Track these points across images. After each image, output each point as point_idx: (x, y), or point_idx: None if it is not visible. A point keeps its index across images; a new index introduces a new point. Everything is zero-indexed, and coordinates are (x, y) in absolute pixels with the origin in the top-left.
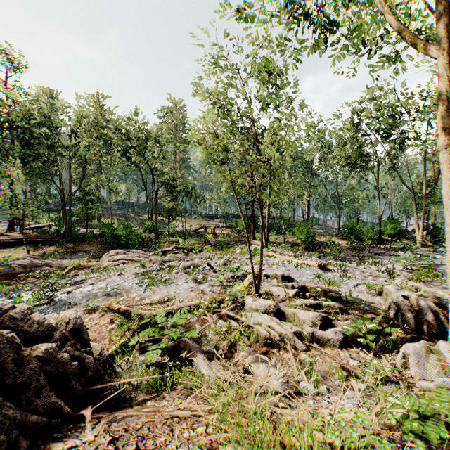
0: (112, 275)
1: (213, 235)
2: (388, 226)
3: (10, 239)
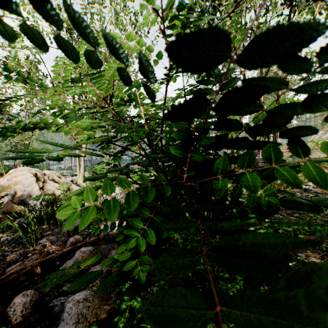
0: None
1: None
2: (1, 167)
3: None
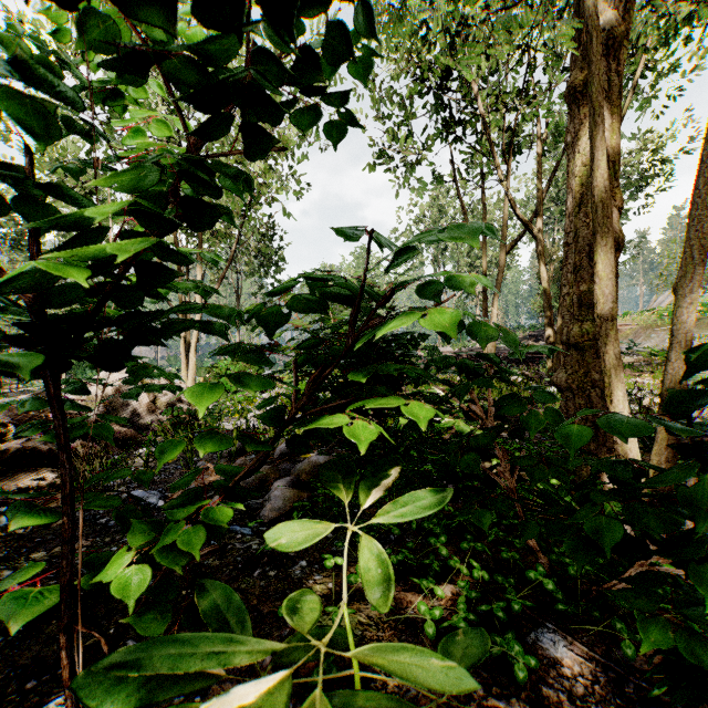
0: None
1: None
2: None
3: None
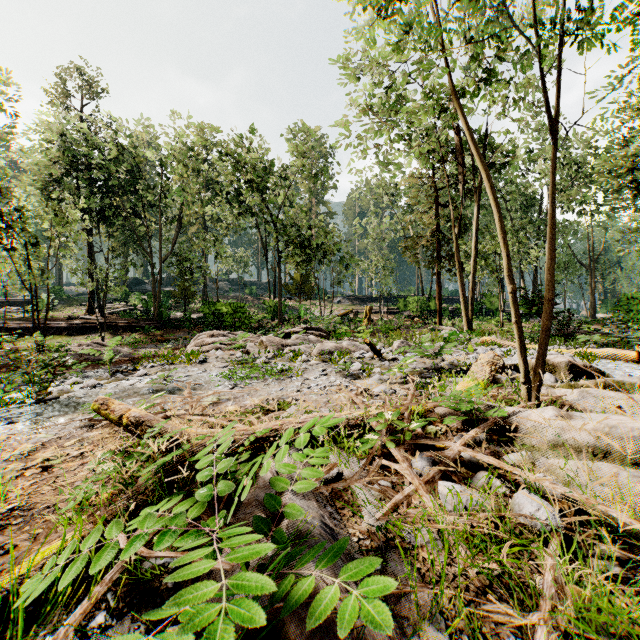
0: (190, 364)
1: (368, 321)
2: None
3: (84, 323)
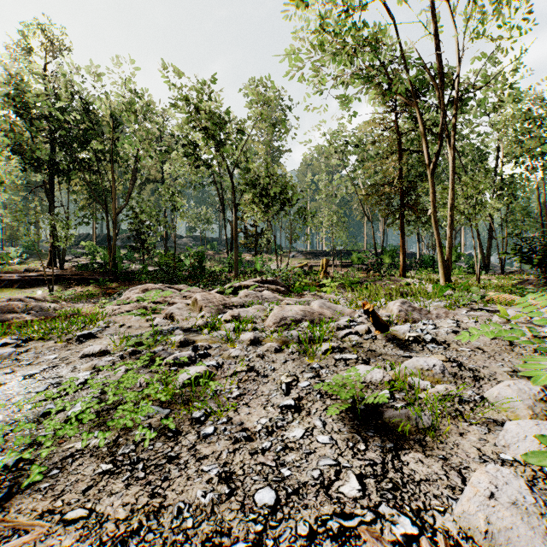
0: (66, 340)
1: (325, 274)
2: None
3: (38, 275)
